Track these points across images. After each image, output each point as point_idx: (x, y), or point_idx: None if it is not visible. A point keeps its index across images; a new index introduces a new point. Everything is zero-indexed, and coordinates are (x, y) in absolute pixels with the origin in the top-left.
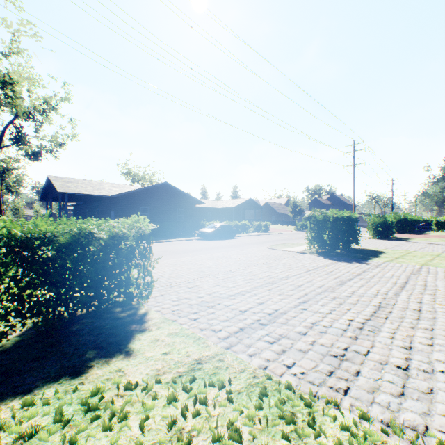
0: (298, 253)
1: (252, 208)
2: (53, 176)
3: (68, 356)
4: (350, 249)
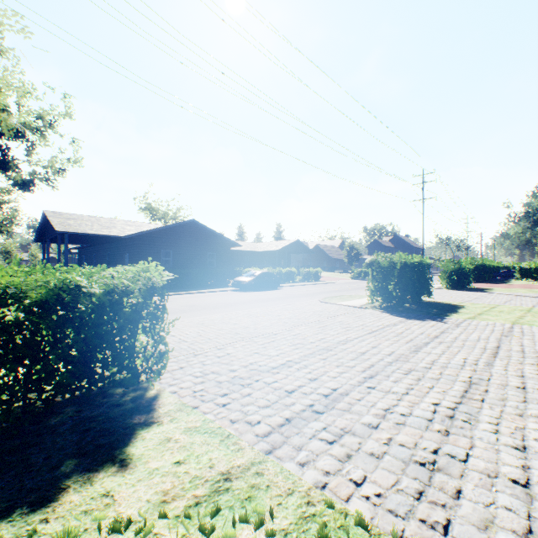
0: (358, 308)
1: (299, 251)
2: (51, 212)
3: (34, 470)
4: (420, 302)
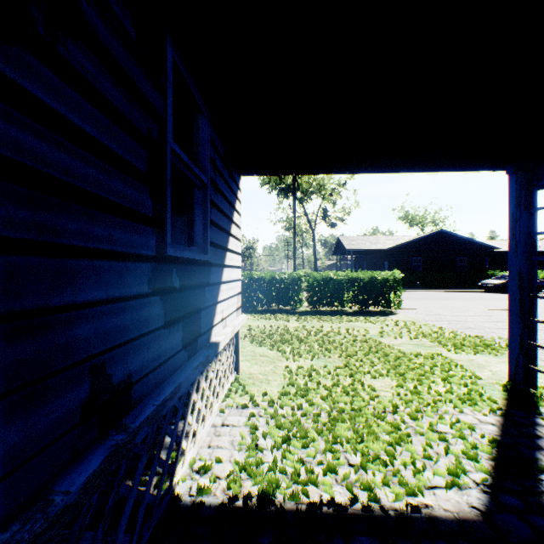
0: None
1: None
2: (341, 237)
3: (369, 315)
4: None
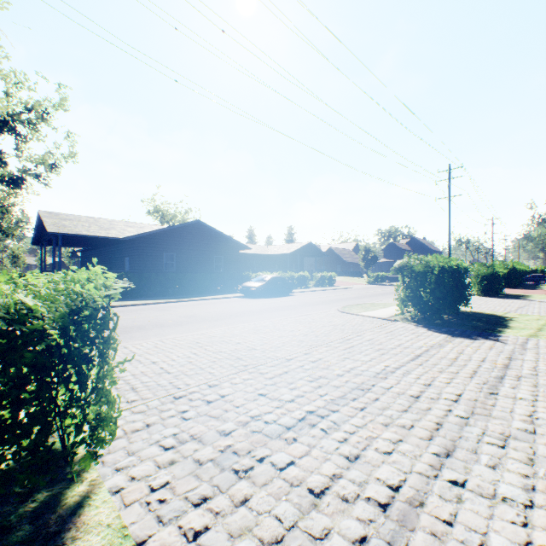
0: (385, 320)
1: (311, 255)
2: (46, 212)
3: None
4: (457, 313)
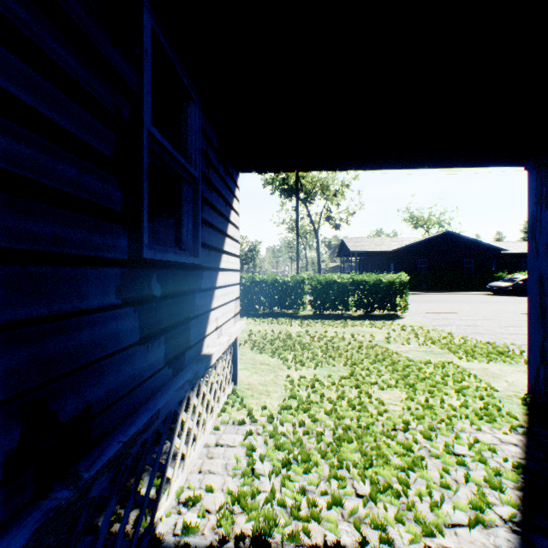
0: None
1: None
2: (345, 238)
3: (374, 319)
4: None
